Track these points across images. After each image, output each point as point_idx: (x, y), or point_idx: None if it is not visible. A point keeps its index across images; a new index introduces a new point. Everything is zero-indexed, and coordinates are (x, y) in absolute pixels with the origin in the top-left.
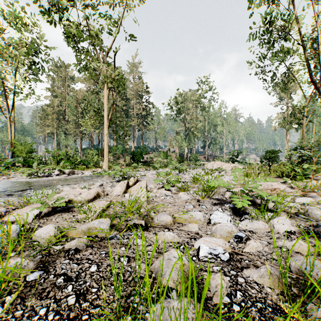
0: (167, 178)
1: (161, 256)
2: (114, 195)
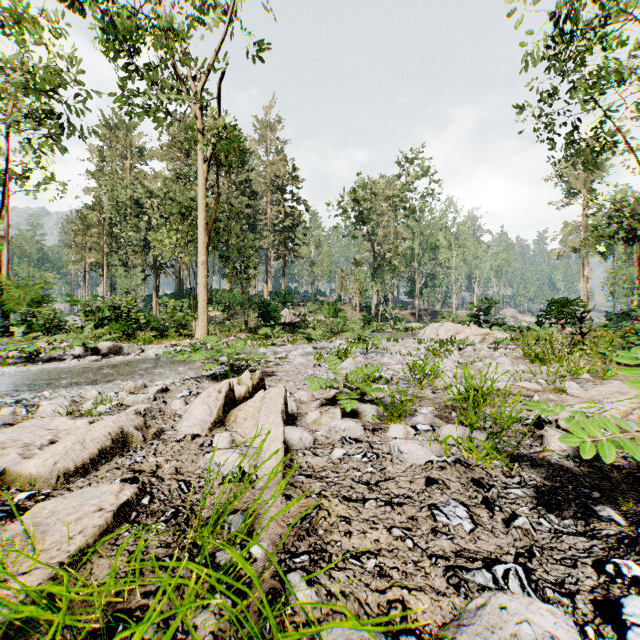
0: (348, 376)
1: None
2: (179, 440)
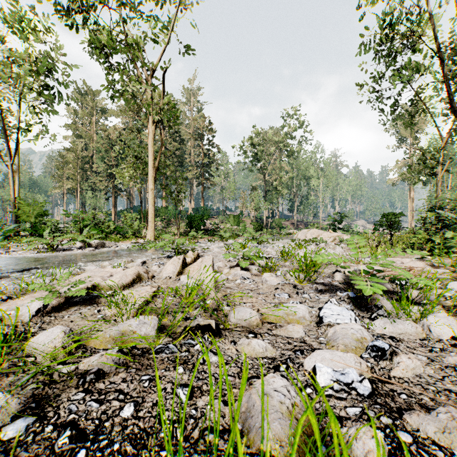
0: (244, 252)
1: (251, 387)
2: (164, 278)
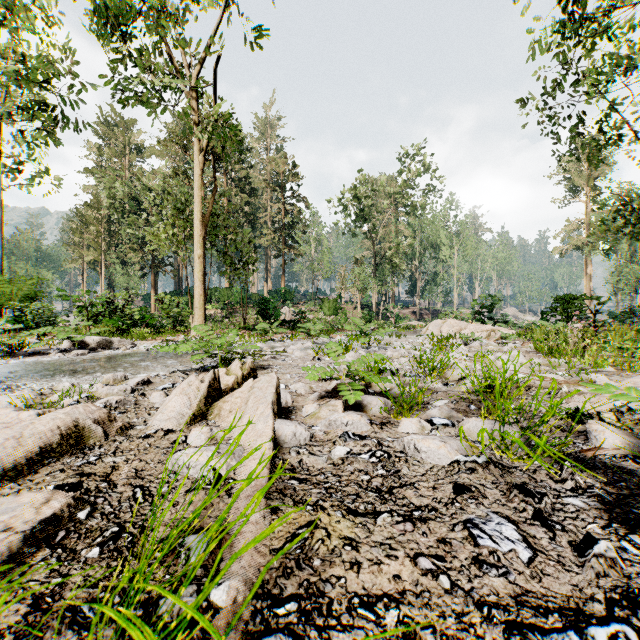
0: (351, 364)
1: None
2: (147, 436)
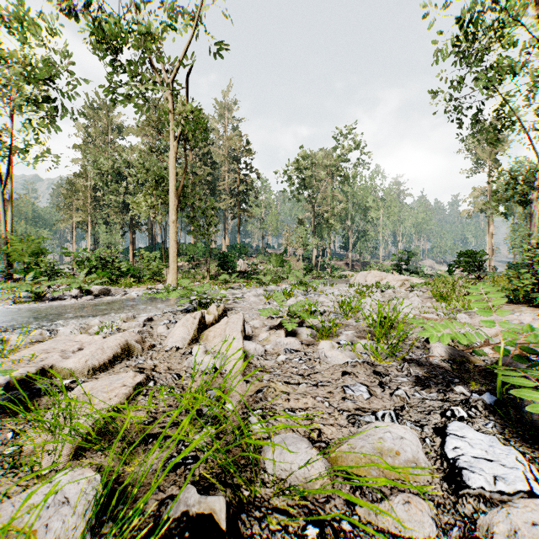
0: (290, 307)
1: None
2: (167, 350)
